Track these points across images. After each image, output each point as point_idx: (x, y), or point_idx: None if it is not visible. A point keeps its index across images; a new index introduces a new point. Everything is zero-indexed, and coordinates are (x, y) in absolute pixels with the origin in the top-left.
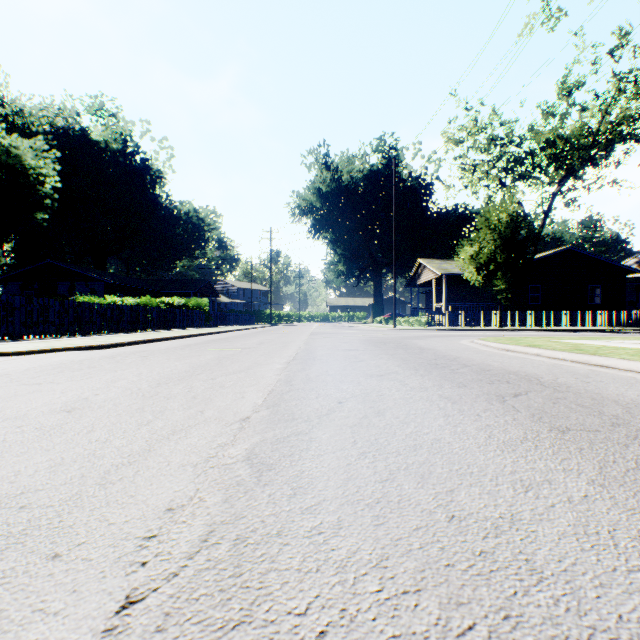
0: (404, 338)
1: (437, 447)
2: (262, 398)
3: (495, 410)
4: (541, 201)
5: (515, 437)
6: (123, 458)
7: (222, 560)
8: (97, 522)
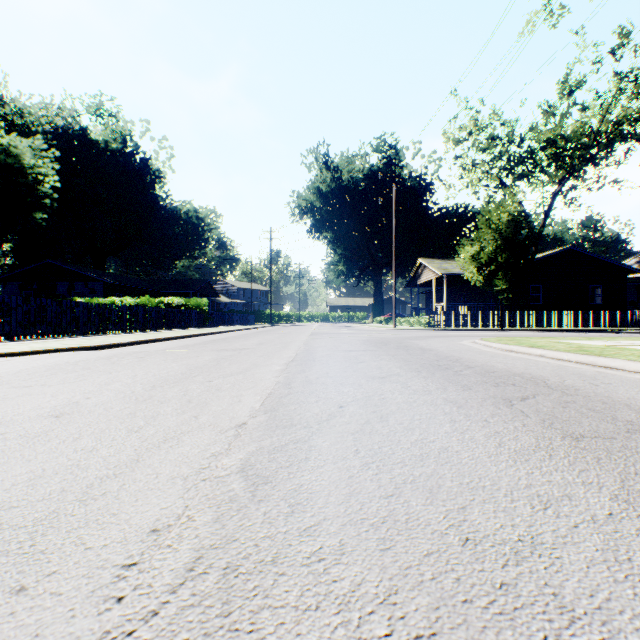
0: (405, 338)
1: (445, 457)
2: (260, 402)
3: (503, 415)
4: (542, 201)
5: (527, 445)
6: (108, 469)
7: (209, 595)
8: (72, 546)
